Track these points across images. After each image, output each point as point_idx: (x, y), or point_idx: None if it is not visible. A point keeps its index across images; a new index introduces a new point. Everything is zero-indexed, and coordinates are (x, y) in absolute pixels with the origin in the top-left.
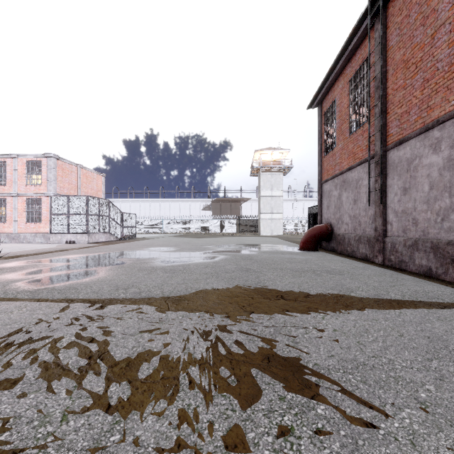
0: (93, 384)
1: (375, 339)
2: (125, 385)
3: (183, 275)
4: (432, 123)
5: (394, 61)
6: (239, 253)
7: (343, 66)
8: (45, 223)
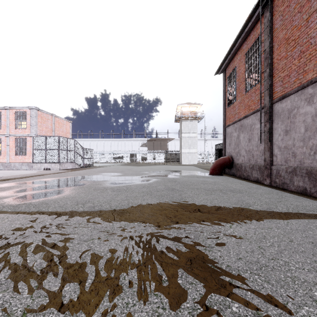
0: (51, 284)
1: (272, 244)
2: (77, 285)
3: (126, 193)
4: (307, 83)
5: (278, 39)
6: (166, 177)
7: (241, 43)
8: (29, 156)
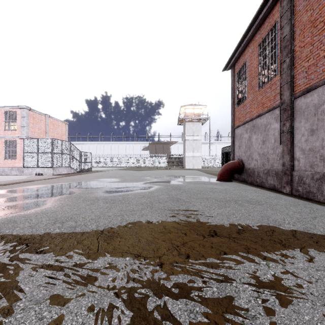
0: None
1: None
2: None
3: (121, 206)
4: None
5: (301, 23)
6: (170, 183)
7: (253, 34)
8: (19, 160)
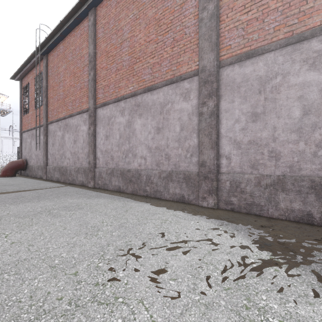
0: None
1: None
2: None
3: None
4: (59, 118)
5: (50, 83)
6: None
7: (32, 67)
8: None
